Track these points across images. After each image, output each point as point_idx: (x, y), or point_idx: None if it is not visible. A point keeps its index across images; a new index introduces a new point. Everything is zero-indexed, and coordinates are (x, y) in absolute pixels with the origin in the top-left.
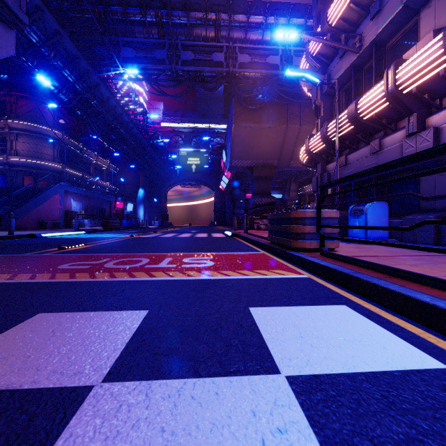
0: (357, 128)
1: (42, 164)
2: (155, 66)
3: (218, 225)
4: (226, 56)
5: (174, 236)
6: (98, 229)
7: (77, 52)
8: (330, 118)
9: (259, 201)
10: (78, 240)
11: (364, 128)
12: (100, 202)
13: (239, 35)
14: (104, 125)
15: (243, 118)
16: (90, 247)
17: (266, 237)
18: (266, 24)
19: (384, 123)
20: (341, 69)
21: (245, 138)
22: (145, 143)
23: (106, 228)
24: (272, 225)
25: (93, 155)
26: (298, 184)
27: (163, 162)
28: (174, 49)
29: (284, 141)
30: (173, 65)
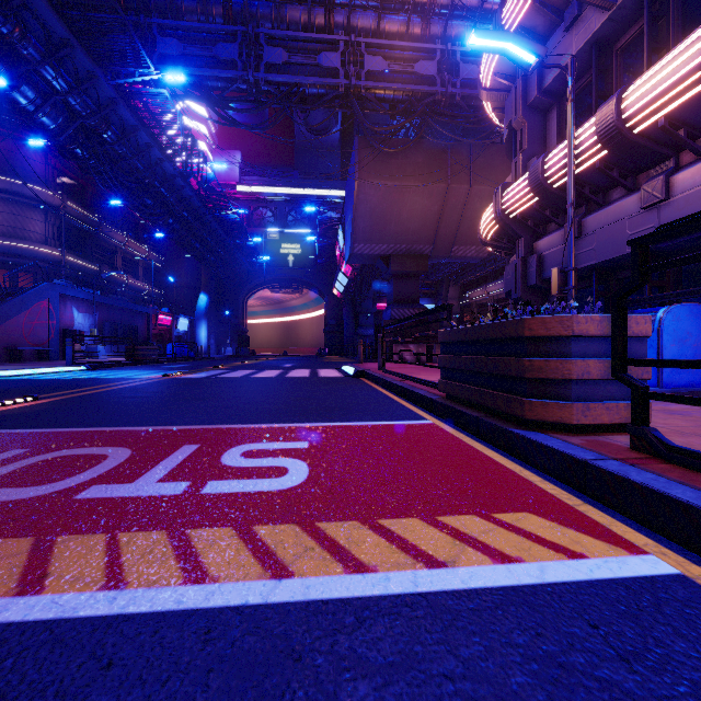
0: (614, 157)
1: (24, 248)
2: (217, 72)
3: (331, 354)
4: (343, 59)
5: (246, 376)
6: (115, 362)
7: (66, 33)
8: (541, 152)
9: (400, 314)
10: (43, 386)
11: (631, 154)
12: (128, 315)
13: (367, 24)
14: (131, 179)
15: (373, 170)
16: (37, 406)
17: (429, 382)
18: (414, 4)
19: (682, 138)
20: (567, 52)
21: (377, 205)
22: (206, 216)
23: (133, 361)
24: (454, 356)
25: (119, 236)
26: (461, 288)
27: (239, 249)
28: (252, 43)
29: (443, 212)
30: (251, 72)
